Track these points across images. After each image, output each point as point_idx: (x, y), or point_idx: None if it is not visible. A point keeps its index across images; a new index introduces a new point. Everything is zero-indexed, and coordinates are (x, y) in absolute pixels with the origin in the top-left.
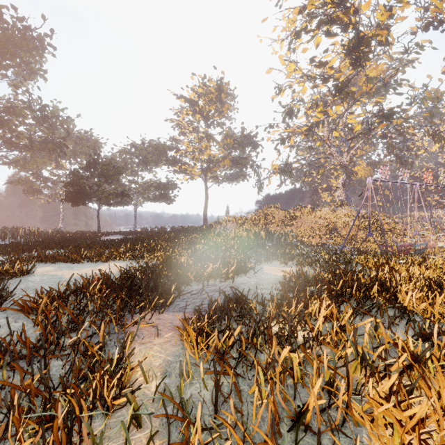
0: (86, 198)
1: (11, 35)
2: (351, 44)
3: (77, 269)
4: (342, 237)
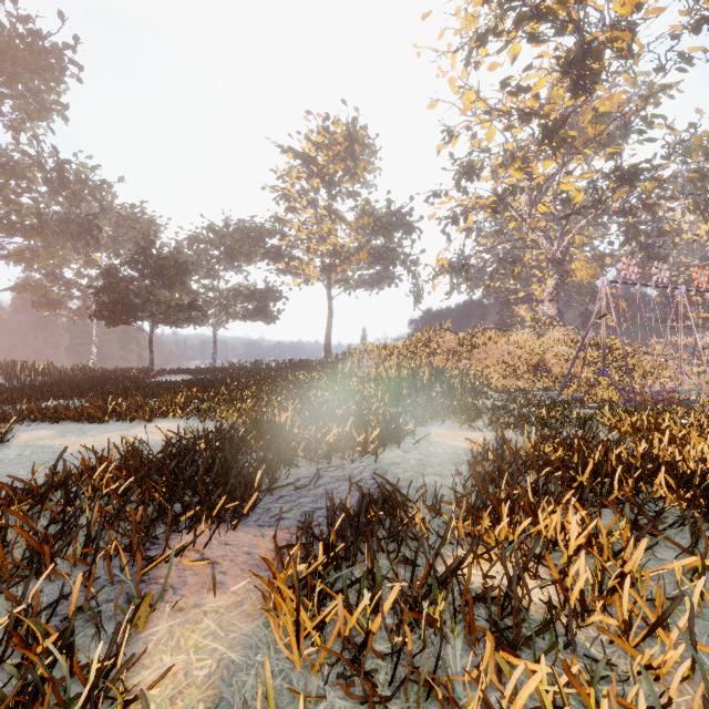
0: (130, 313)
1: (8, 45)
2: (571, 54)
3: (93, 434)
4: (554, 378)
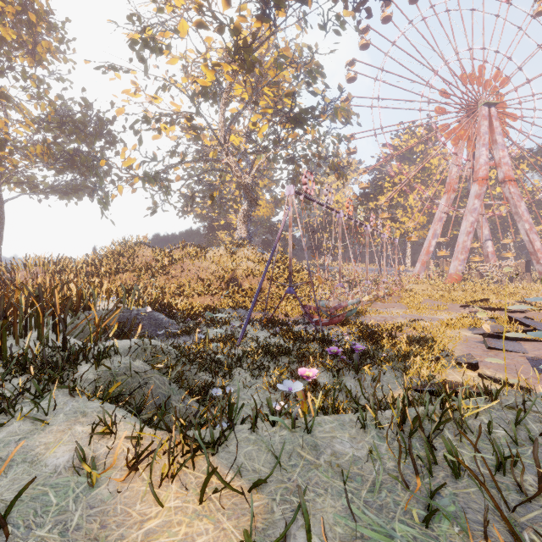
0: None
1: None
2: None
3: None
4: (244, 292)
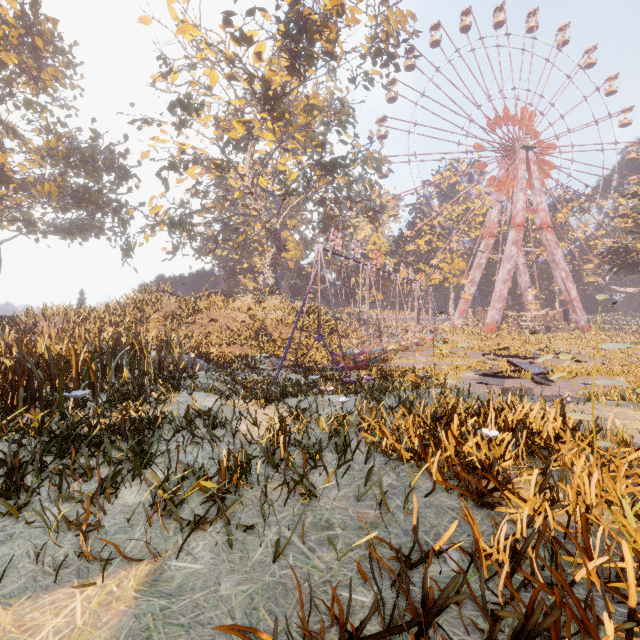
0: None
1: None
2: (291, 15)
3: None
4: (274, 342)
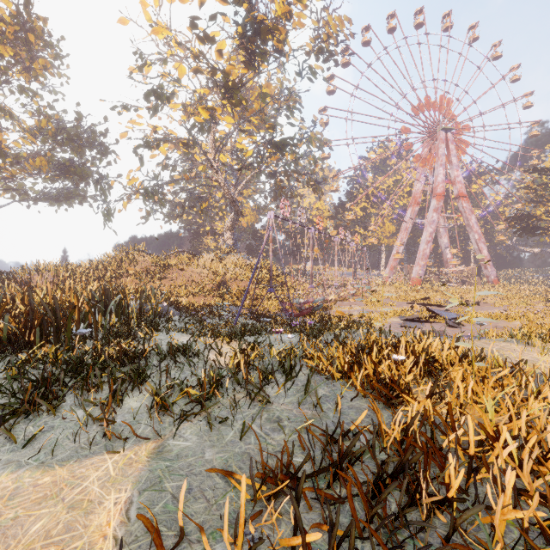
0: None
1: None
2: (248, 20)
3: None
4: (233, 293)
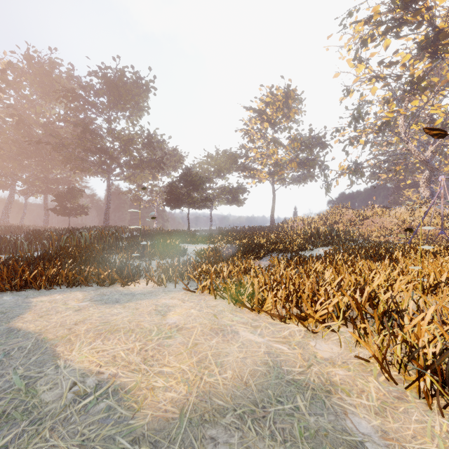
0: (181, 203)
1: (130, 87)
2: (423, 43)
3: (199, 246)
4: (419, 237)
